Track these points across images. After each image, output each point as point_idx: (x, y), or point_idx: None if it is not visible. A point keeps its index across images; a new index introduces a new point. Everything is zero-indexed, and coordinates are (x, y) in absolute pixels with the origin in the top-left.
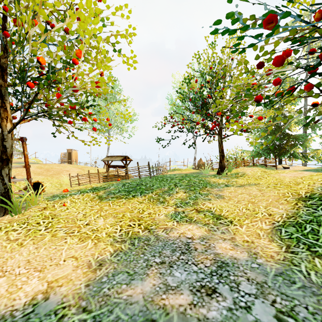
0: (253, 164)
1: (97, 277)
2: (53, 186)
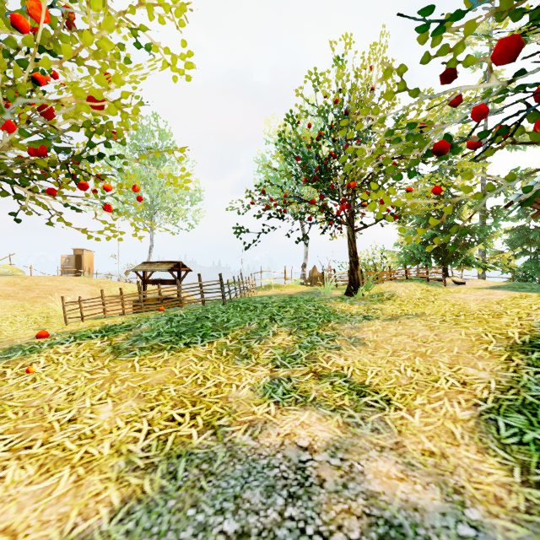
0: (406, 277)
1: None
2: (30, 321)
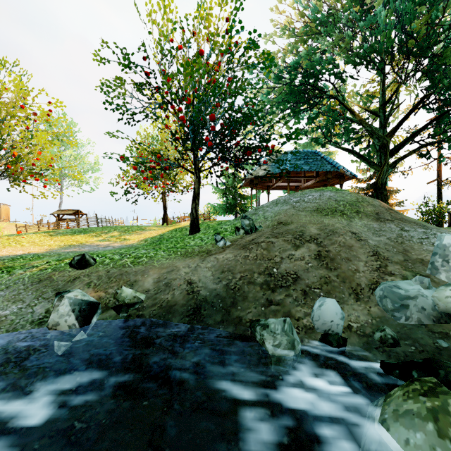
0: None
1: (51, 250)
2: None
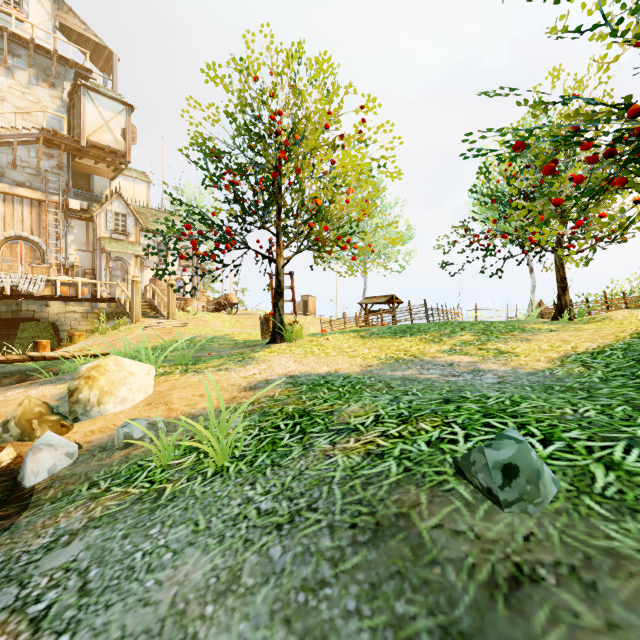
0: None
1: (368, 369)
2: None
